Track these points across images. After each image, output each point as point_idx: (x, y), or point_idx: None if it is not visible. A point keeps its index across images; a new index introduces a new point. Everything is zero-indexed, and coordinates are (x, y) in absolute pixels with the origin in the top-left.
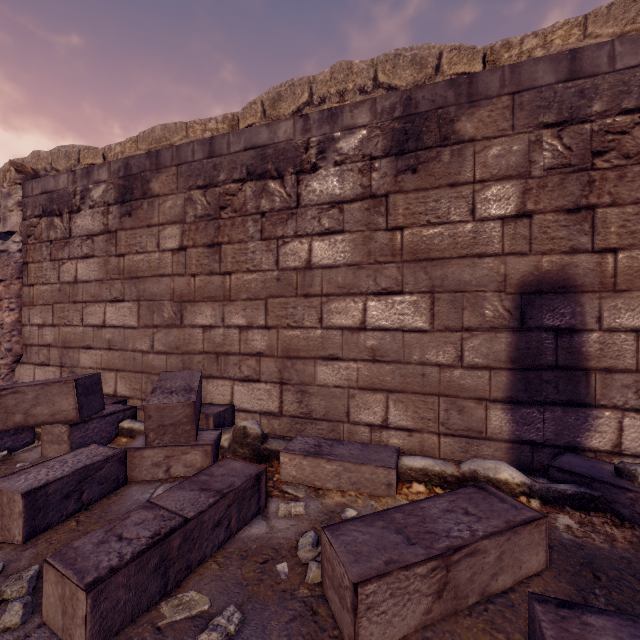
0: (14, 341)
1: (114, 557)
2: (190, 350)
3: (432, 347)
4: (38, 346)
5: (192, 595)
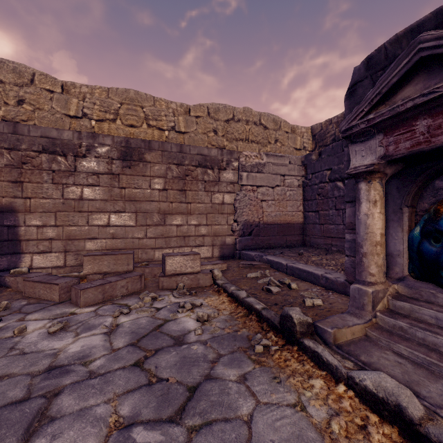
0: None
1: None
2: None
3: None
4: None
5: None
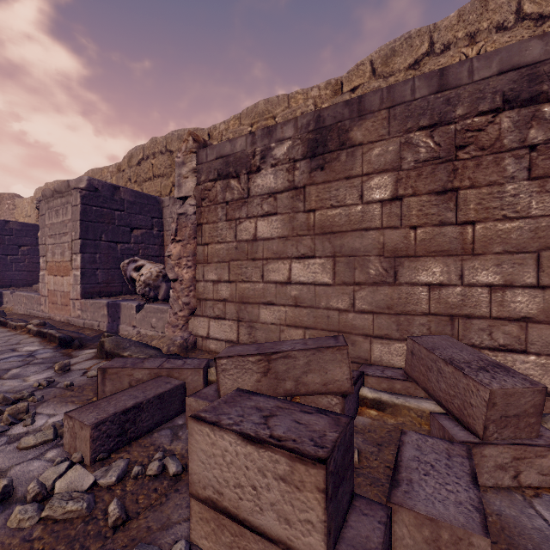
0: (191, 295)
1: None
2: (408, 310)
3: None
4: (213, 300)
5: None
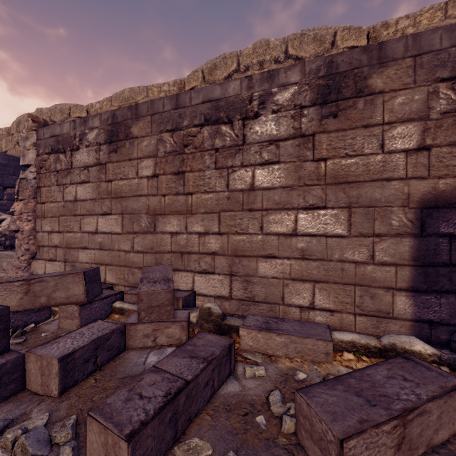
0: (31, 243)
1: (141, 412)
2: (161, 250)
3: (349, 248)
4: (48, 247)
5: (196, 441)
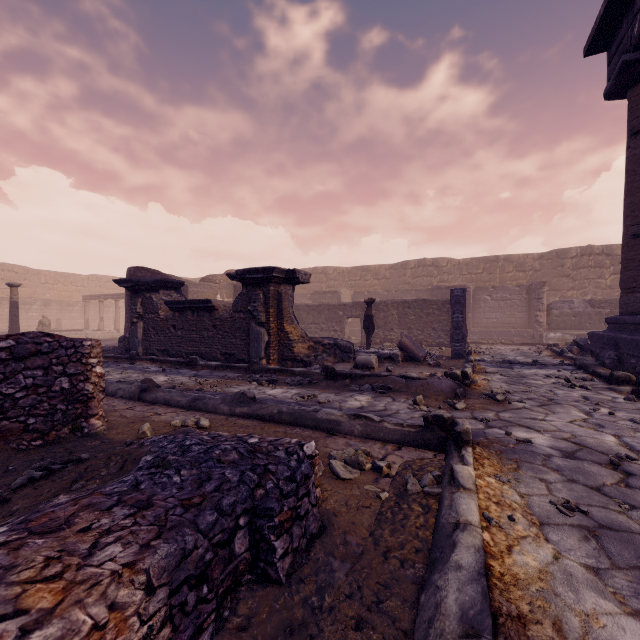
0: None
1: None
2: None
3: None
4: None
5: None
